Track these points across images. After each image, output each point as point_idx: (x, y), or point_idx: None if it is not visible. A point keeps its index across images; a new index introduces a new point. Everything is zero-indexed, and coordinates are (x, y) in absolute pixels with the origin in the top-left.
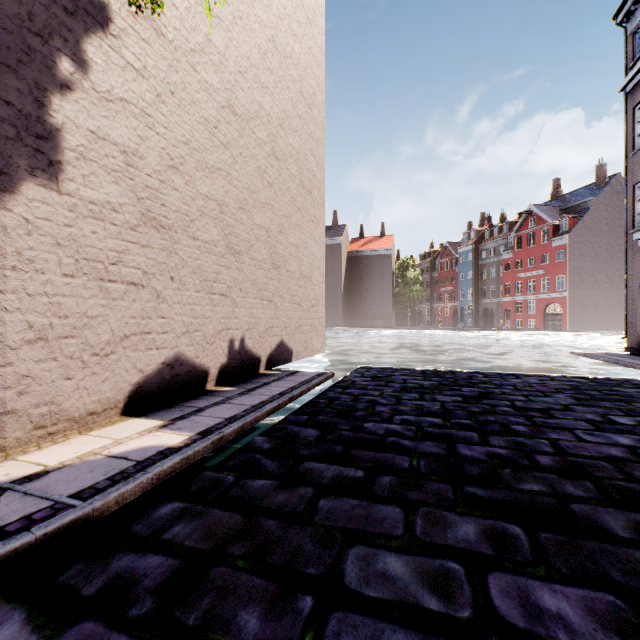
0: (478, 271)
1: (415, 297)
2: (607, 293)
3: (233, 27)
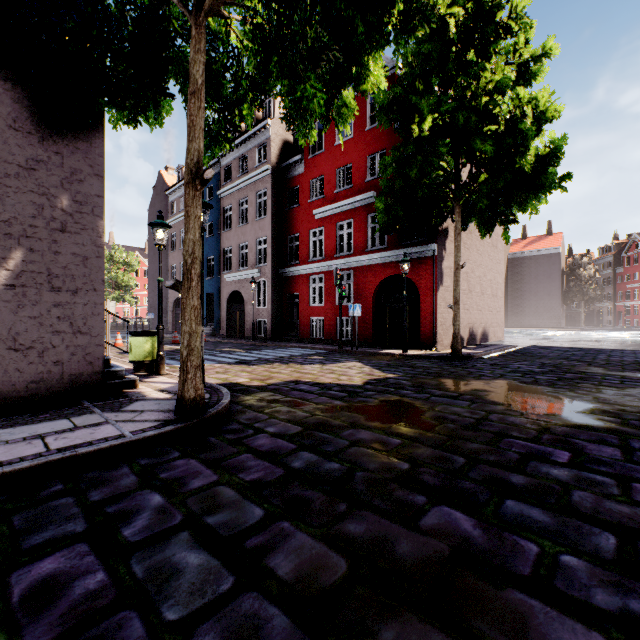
0: None
1: (590, 296)
2: None
3: None
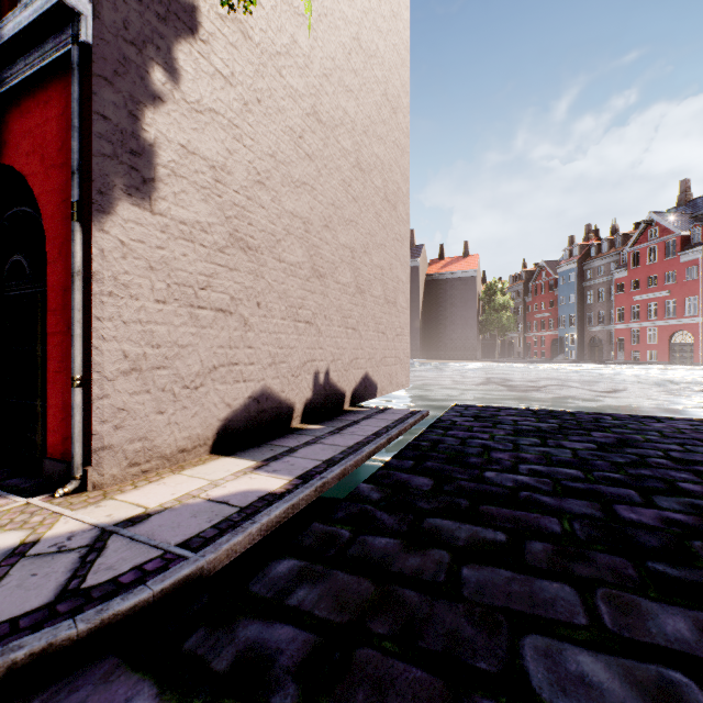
0: (582, 294)
1: (505, 325)
2: None
3: (318, 25)
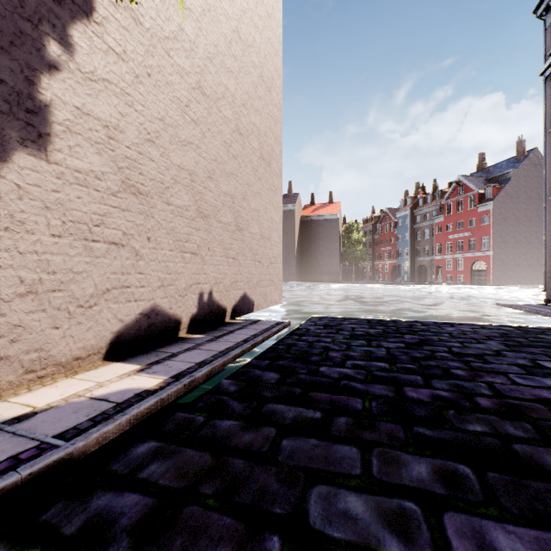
0: (413, 233)
1: (359, 256)
2: (526, 252)
3: (202, 18)
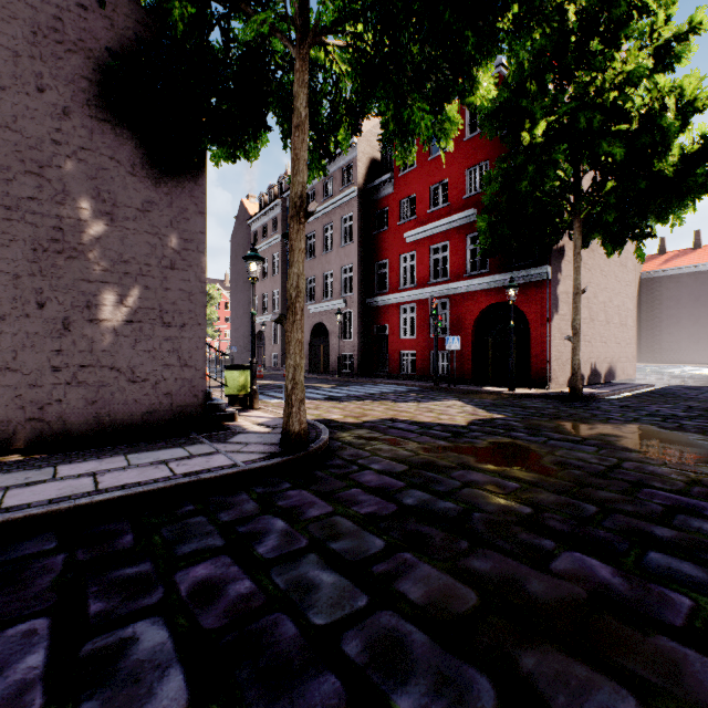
0: None
1: None
2: None
3: None
